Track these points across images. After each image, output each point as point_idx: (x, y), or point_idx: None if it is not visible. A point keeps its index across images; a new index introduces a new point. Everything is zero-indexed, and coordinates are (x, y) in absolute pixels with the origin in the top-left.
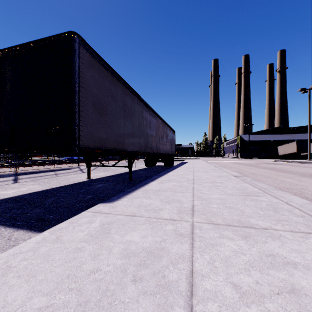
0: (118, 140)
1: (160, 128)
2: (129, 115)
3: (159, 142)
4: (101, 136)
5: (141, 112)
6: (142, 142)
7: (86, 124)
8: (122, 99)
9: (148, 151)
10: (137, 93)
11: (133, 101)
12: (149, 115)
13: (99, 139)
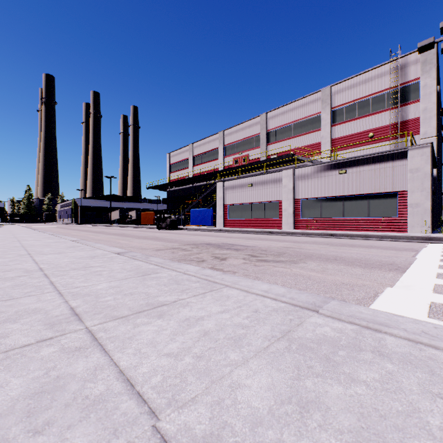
0: None
1: None
2: None
3: None
4: None
5: None
6: None
7: None
8: None
9: None
10: None
11: None
12: None
13: None
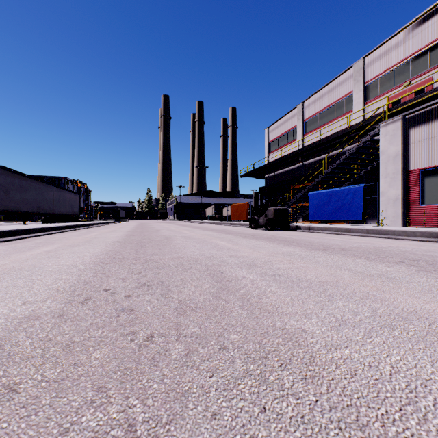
0: (17, 206)
1: (55, 194)
2: (24, 191)
3: (54, 204)
4: (7, 205)
5: (34, 186)
6: (35, 206)
7: (0, 200)
8: (19, 183)
9: (41, 212)
10: (30, 175)
11: (27, 181)
12: (42, 187)
13: (6, 206)
